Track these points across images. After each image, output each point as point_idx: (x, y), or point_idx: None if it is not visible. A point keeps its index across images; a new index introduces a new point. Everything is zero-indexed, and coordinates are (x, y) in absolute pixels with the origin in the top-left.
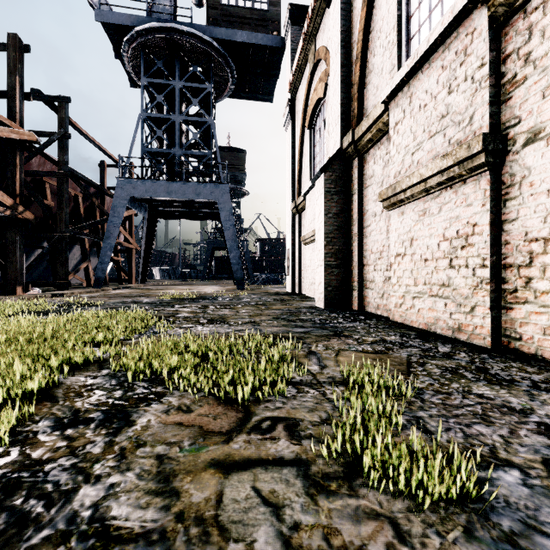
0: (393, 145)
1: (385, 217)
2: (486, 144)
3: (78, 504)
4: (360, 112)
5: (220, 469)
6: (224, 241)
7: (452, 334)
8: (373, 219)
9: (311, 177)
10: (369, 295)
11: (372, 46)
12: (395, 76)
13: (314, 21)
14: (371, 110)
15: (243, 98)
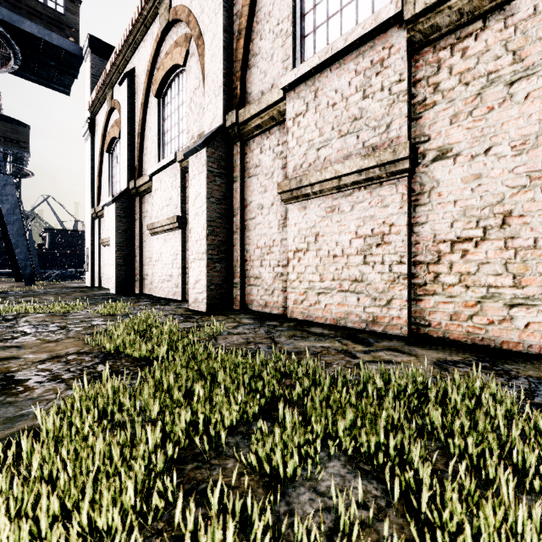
0: (154, 201)
1: (153, 238)
2: (178, 220)
3: (22, 325)
4: (141, 169)
5: (62, 320)
6: (1, 232)
7: (173, 297)
8: (147, 237)
9: (110, 192)
10: (146, 283)
11: (147, 134)
12: (153, 167)
13: (111, 78)
14: (144, 175)
15: (30, 79)
